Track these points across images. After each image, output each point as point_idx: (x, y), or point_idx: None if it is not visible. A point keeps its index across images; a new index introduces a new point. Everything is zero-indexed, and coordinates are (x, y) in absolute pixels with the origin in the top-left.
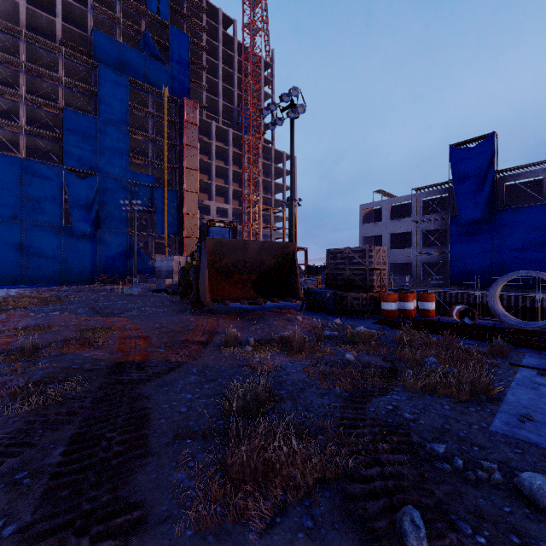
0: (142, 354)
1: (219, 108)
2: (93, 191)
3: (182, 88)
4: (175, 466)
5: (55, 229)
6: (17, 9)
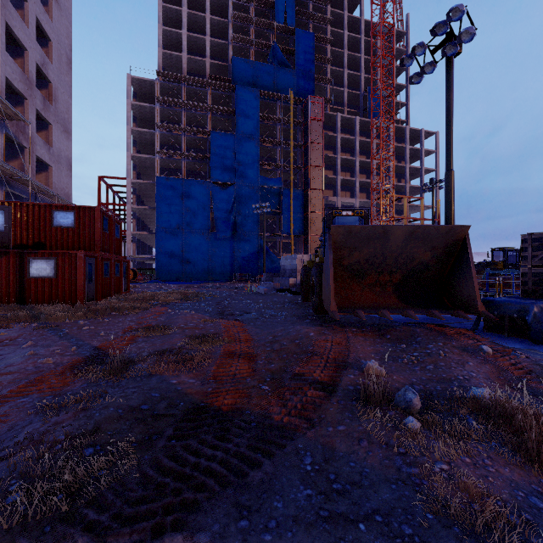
0: (237, 392)
1: (344, 98)
2: (231, 199)
3: (307, 87)
4: None
5: (204, 234)
6: (181, 62)
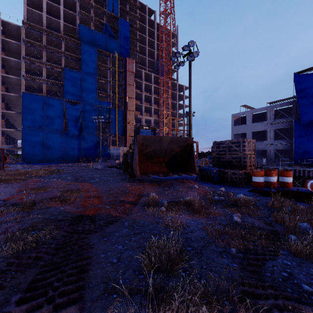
0: (95, 209)
1: (146, 62)
2: (79, 112)
3: (126, 52)
4: None
5: (59, 133)
6: (42, 18)
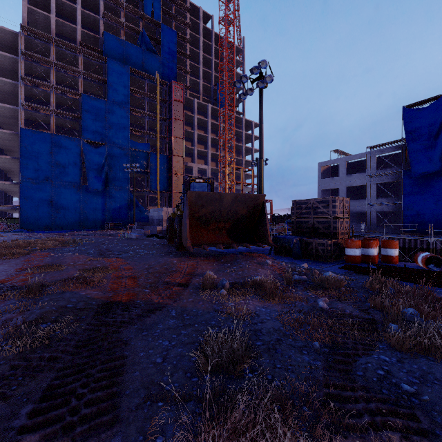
0: (129, 294)
1: (200, 88)
2: (103, 157)
3: (171, 73)
4: (141, 441)
5: (75, 187)
6: (49, 22)
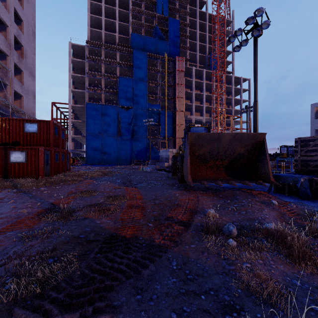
0: (134, 227)
1: (197, 58)
2: (131, 116)
3: (175, 51)
4: None
5: (115, 137)
6: (101, 35)
